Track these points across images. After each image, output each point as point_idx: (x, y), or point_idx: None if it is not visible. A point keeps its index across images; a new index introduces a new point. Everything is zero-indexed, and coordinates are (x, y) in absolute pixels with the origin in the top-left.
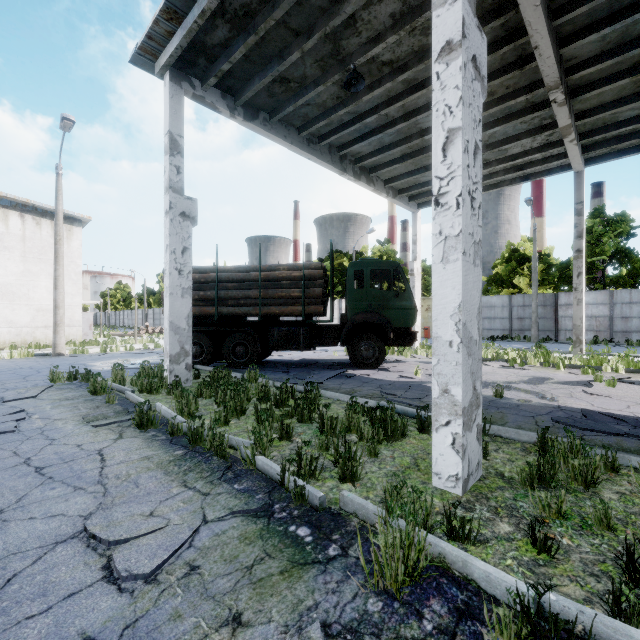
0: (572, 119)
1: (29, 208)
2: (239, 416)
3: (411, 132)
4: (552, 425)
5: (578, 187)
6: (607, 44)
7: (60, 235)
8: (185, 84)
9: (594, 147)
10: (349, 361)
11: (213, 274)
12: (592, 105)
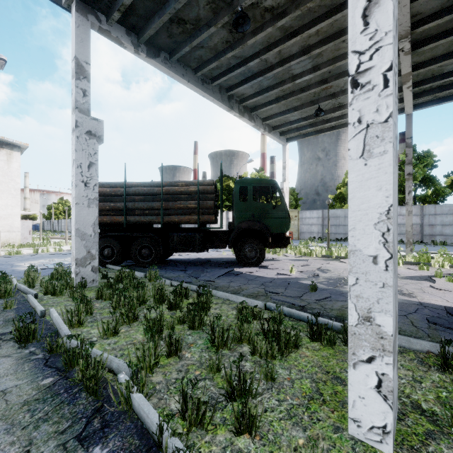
0: (411, 68)
1: None
2: (131, 322)
3: (285, 77)
4: (428, 326)
5: (408, 126)
6: (447, 2)
7: None
8: (91, 17)
9: (422, 94)
10: (235, 259)
11: (122, 188)
12: (426, 58)
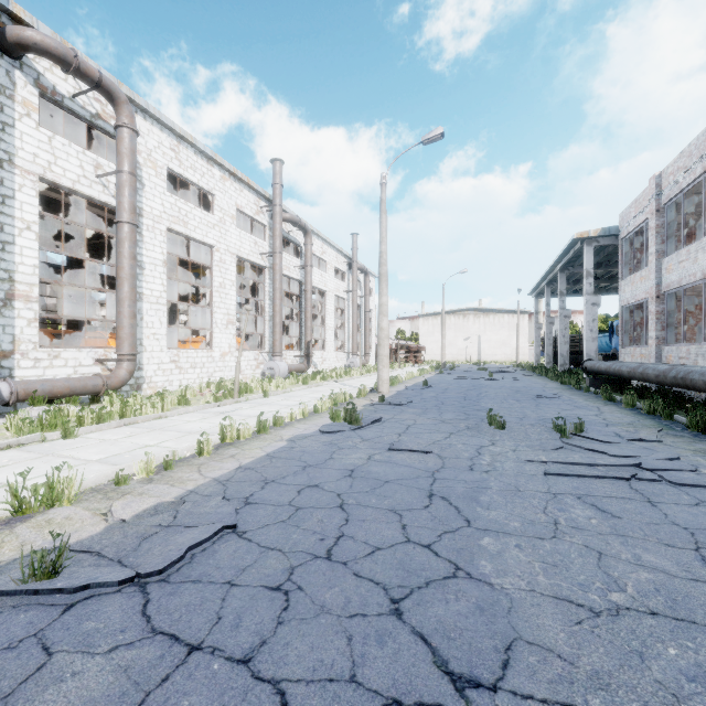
0: None
1: (510, 311)
2: None
3: None
4: None
5: None
6: None
7: (518, 324)
8: (539, 297)
9: None
10: None
11: (554, 339)
12: None
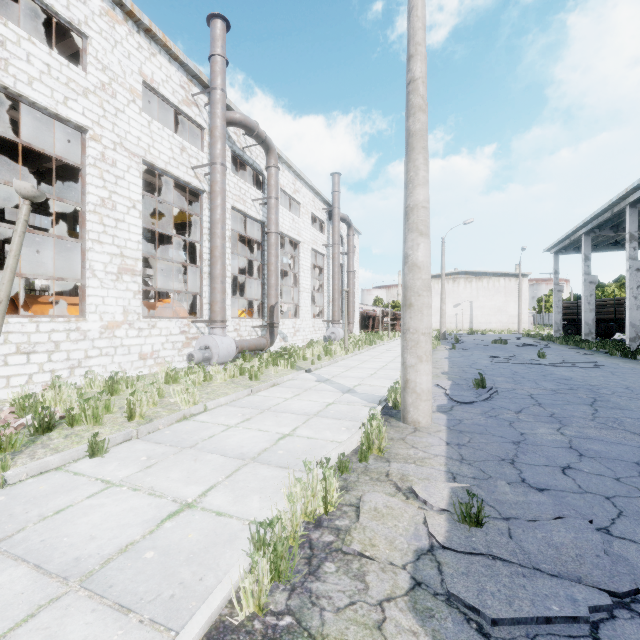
0: None
1: (506, 274)
2: None
3: None
4: None
5: None
6: None
7: (520, 288)
8: (559, 253)
9: None
10: None
11: (576, 304)
12: None
